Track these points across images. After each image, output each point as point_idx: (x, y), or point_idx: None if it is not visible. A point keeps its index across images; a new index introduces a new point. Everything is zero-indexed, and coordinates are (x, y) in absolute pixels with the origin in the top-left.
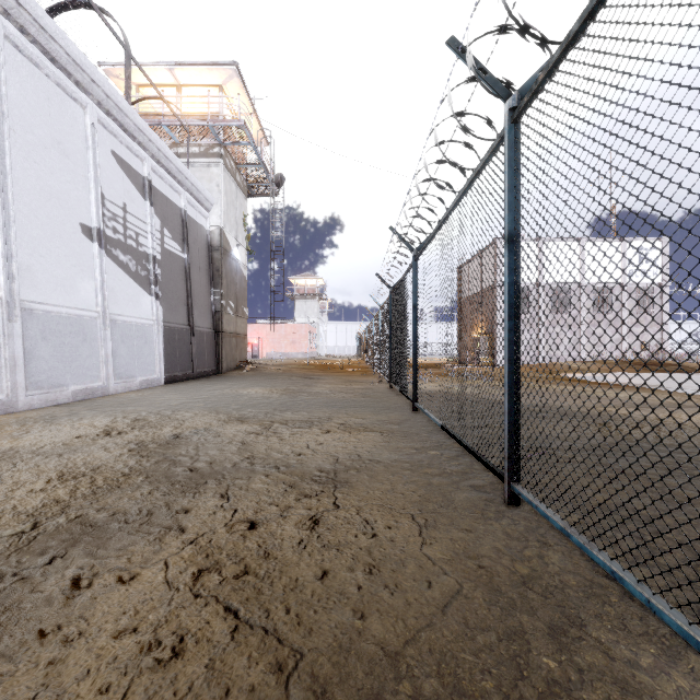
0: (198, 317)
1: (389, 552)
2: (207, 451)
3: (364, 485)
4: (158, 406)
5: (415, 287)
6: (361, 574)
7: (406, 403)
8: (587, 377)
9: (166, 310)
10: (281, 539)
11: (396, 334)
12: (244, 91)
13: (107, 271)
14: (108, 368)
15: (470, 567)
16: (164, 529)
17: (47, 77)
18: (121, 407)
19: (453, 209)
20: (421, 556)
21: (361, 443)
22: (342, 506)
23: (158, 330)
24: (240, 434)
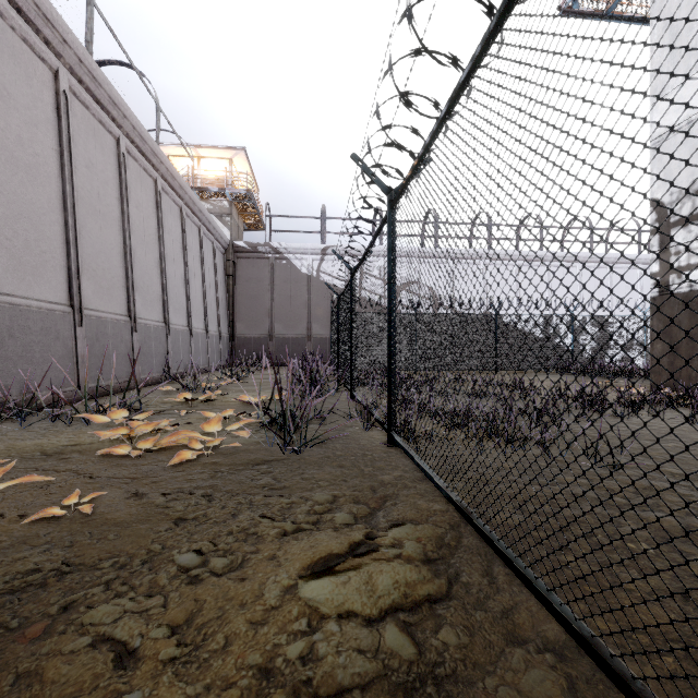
0: None
1: None
2: None
3: None
4: None
5: None
6: None
7: None
8: None
9: None
10: None
11: None
12: None
13: None
14: None
15: None
16: None
17: None
18: None
19: None
20: None
21: None
22: None
23: None
24: None
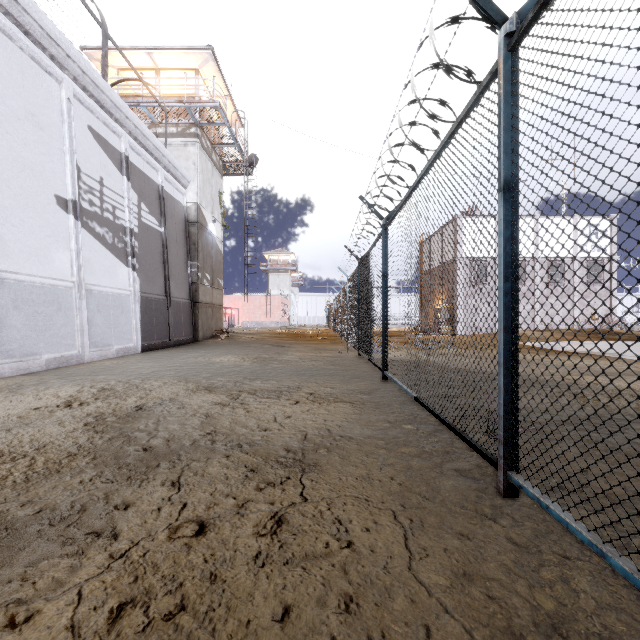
0: (175, 288)
1: (370, 573)
2: (167, 425)
3: (336, 469)
4: (129, 374)
5: (384, 255)
6: (334, 614)
7: (375, 371)
8: (545, 345)
9: (143, 281)
10: (234, 551)
11: (364, 303)
12: (219, 74)
13: (83, 243)
14: (84, 336)
15: (477, 598)
16: (92, 535)
17: (21, 49)
18: (92, 375)
19: (428, 169)
20: (411, 579)
21: (331, 416)
22: (311, 500)
23: (134, 300)
24: (205, 406)
